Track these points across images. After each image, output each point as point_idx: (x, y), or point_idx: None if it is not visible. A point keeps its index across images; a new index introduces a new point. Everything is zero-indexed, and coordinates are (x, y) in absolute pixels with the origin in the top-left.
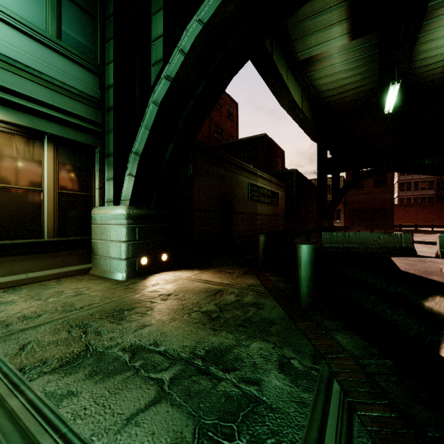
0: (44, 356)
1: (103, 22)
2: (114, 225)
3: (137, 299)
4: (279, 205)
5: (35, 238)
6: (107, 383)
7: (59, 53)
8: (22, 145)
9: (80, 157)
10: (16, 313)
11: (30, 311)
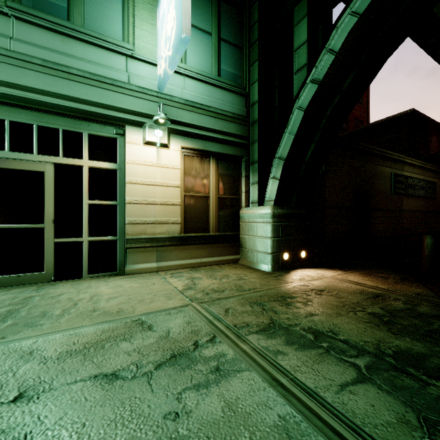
0: (244, 320)
1: (248, 50)
2: (260, 223)
3: (292, 290)
4: (437, 197)
5: (205, 233)
6: (305, 352)
7: (219, 88)
8: (198, 163)
9: (231, 167)
10: (207, 286)
11: (215, 286)
